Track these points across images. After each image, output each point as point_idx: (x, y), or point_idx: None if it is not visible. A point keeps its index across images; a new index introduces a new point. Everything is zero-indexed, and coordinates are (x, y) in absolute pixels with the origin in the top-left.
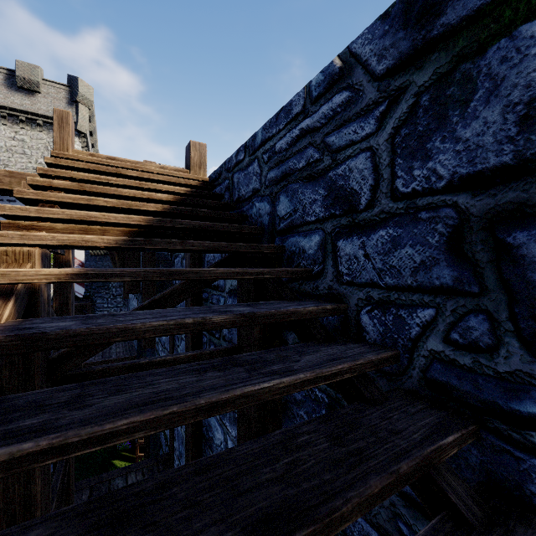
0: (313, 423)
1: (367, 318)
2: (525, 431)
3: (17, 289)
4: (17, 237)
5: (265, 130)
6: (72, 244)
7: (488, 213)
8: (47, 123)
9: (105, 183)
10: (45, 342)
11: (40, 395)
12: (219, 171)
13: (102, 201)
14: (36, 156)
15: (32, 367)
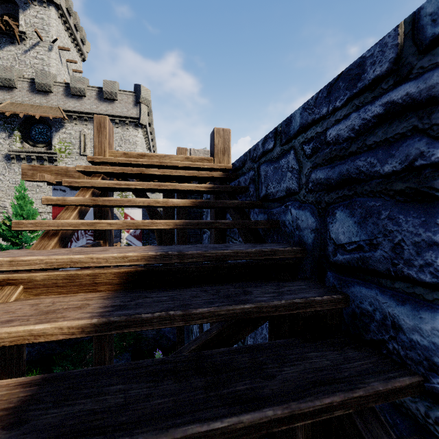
0: None
1: None
2: None
3: None
4: None
5: (306, 110)
6: (14, 342)
7: None
8: (121, 121)
9: (126, 188)
10: None
11: None
12: (243, 159)
13: (105, 224)
14: (115, 145)
15: None
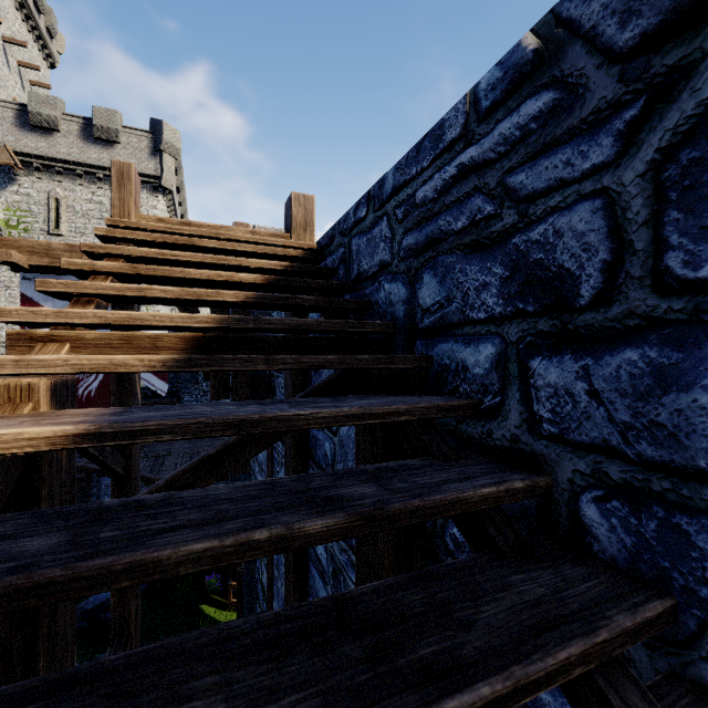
0: None
1: (594, 511)
2: None
3: None
4: (10, 364)
5: (398, 170)
6: (95, 370)
7: None
8: None
9: (172, 261)
10: None
11: None
12: (331, 234)
13: (158, 291)
14: None
15: None
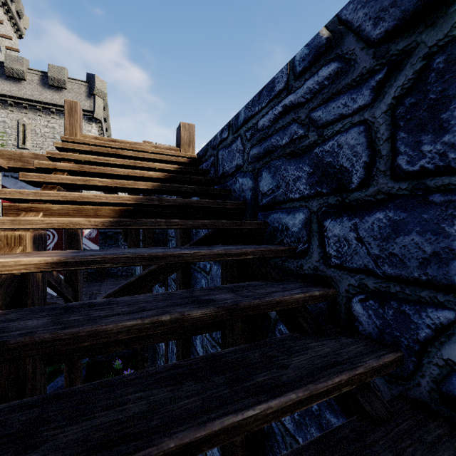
0: (307, 453)
1: (360, 307)
2: None
3: (1, 276)
4: (8, 222)
5: (247, 108)
6: (60, 227)
7: None
8: None
9: (105, 163)
10: (5, 353)
11: None
12: (206, 148)
13: (97, 181)
14: None
15: None
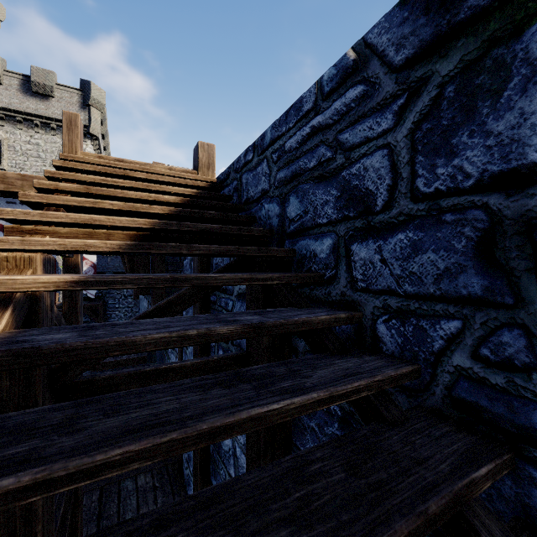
0: (327, 447)
1: (384, 328)
2: None
3: (15, 297)
4: (17, 242)
5: (274, 128)
6: (74, 249)
7: (525, 215)
8: (60, 127)
9: (113, 186)
10: (38, 358)
11: (32, 416)
12: (228, 172)
13: (108, 204)
14: (50, 159)
15: (33, 376)
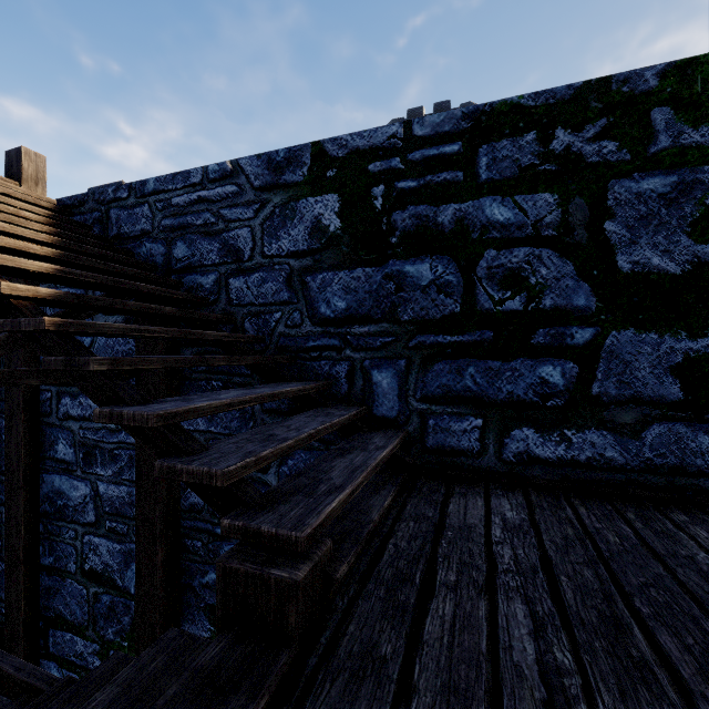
0: None
1: (249, 324)
2: (310, 353)
3: None
4: None
5: (158, 182)
6: (17, 248)
7: (300, 269)
8: None
9: None
10: (85, 300)
11: None
12: (82, 199)
13: None
14: None
15: None
